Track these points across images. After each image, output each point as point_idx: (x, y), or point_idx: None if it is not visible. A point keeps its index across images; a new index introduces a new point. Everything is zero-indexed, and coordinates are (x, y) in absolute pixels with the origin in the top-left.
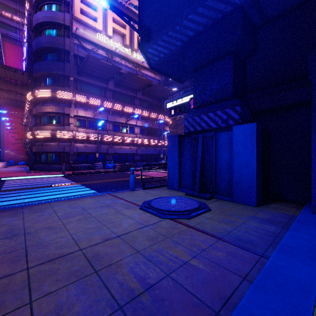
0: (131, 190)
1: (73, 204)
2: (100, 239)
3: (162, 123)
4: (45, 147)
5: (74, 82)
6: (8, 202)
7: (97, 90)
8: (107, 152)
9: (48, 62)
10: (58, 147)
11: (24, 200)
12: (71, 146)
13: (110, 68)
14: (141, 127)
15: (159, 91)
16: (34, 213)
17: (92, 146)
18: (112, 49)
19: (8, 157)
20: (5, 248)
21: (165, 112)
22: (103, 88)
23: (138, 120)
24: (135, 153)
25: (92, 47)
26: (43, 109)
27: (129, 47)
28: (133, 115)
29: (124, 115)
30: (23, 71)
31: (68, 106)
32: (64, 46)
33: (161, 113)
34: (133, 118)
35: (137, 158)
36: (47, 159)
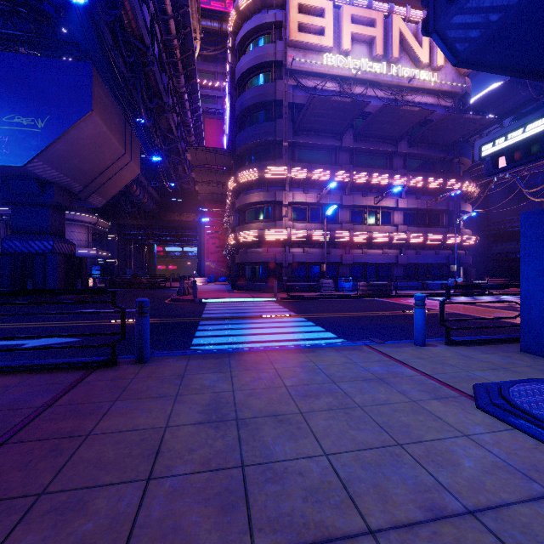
0: (416, 344)
1: (306, 361)
2: (414, 505)
3: (454, 198)
4: (250, 256)
5: (288, 149)
6: (209, 339)
7: (323, 155)
8: (340, 261)
9: (253, 127)
10: (267, 256)
11: (229, 339)
12: (285, 253)
13: (347, 109)
14: (406, 210)
15: (450, 129)
16: (246, 371)
17: (315, 252)
18: (349, 73)
19: (208, 271)
20: (209, 452)
21: (461, 174)
22: (333, 148)
23: (399, 197)
24: (392, 263)
25: (315, 83)
26: (247, 200)
27: (381, 60)
28: (391, 189)
29: (371, 191)
30: (225, 150)
31: (281, 190)
32: (275, 95)
33: (453, 177)
34: (388, 194)
35: (396, 272)
36: (252, 274)
